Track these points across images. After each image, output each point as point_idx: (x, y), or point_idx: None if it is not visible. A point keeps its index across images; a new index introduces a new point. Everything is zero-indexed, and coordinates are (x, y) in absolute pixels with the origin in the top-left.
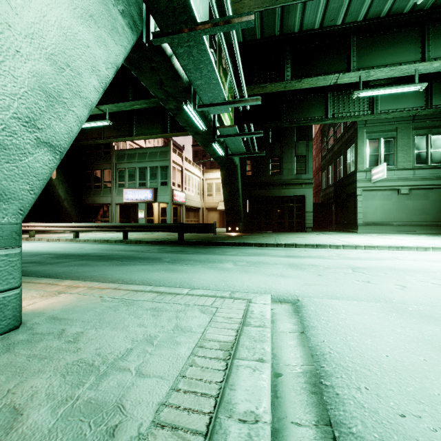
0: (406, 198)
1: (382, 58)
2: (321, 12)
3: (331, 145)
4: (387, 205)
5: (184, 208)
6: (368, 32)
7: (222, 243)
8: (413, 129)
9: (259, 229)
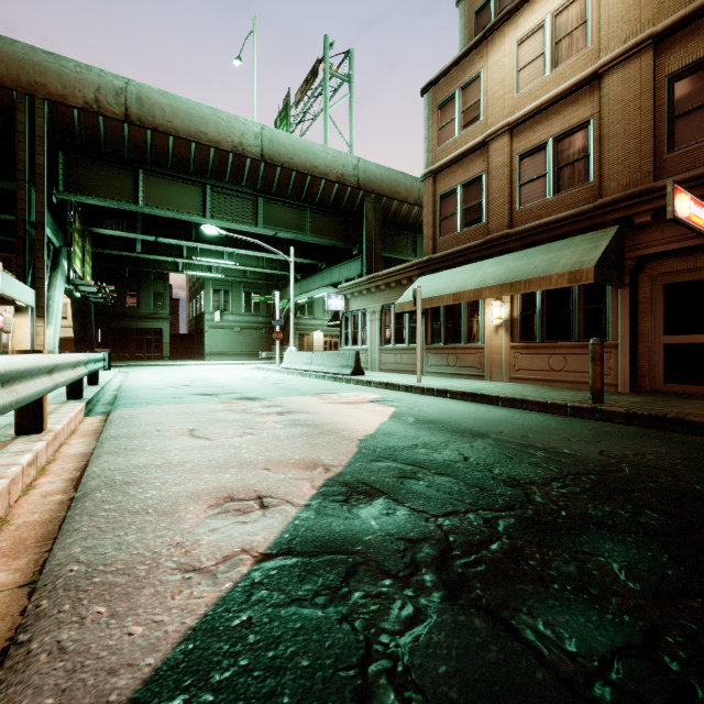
0: (239, 335)
1: (202, 254)
2: None
3: (195, 281)
4: (227, 340)
5: (1, 335)
6: None
7: None
8: (243, 287)
9: (115, 360)
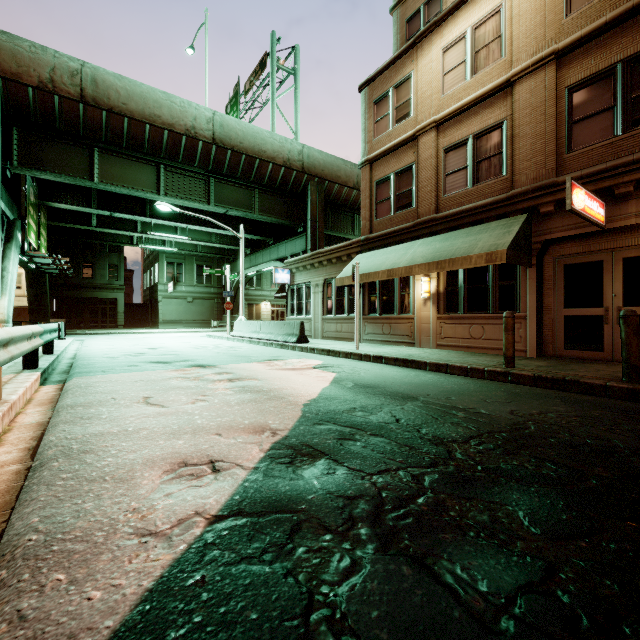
0: (192, 304)
1: (156, 228)
2: None
3: (149, 253)
4: (180, 309)
5: None
6: None
7: None
8: (195, 260)
9: (70, 328)
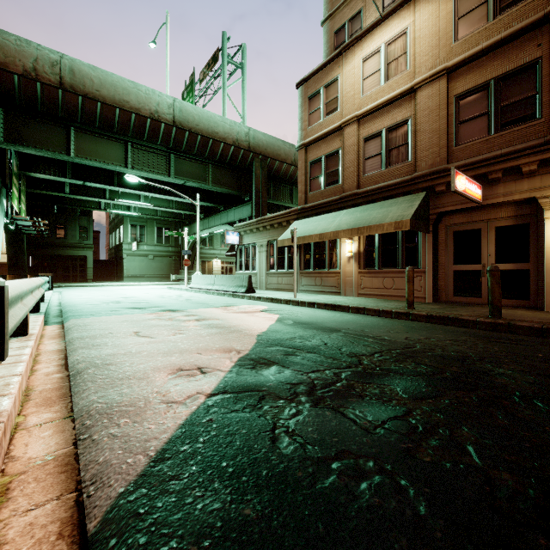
0: (152, 261)
1: (122, 196)
2: None
3: (114, 217)
4: (142, 265)
5: None
6: None
7: None
8: (156, 223)
9: None
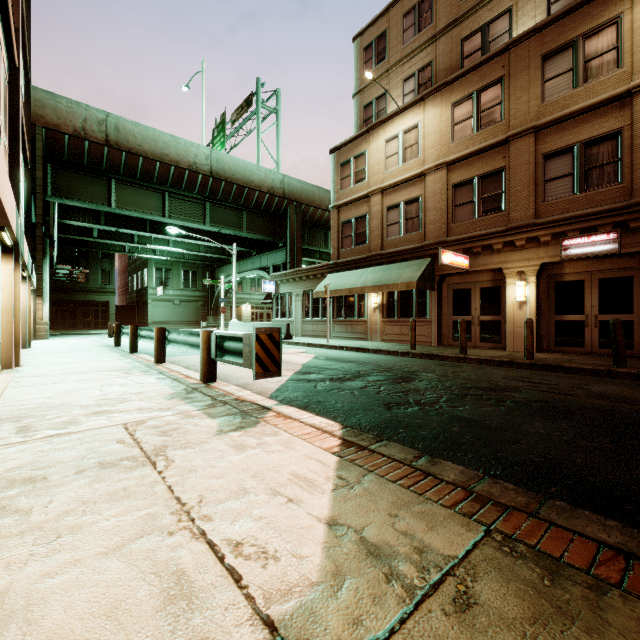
0: (178, 307)
1: (150, 239)
2: None
3: (135, 258)
4: (167, 311)
5: None
6: None
7: (50, 334)
8: (182, 266)
9: (63, 329)
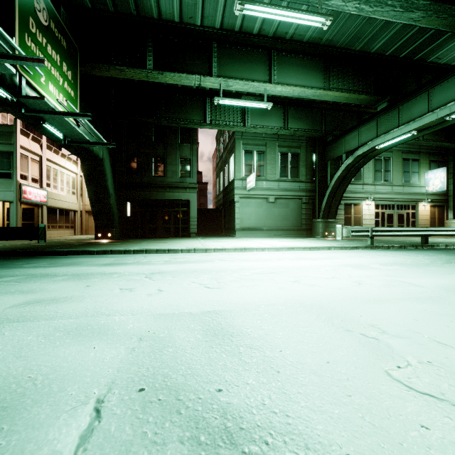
0: (273, 206)
1: (239, 71)
2: (177, 4)
3: (221, 153)
4: (259, 212)
5: (45, 210)
6: (227, 42)
7: (53, 252)
8: (278, 147)
9: (143, 235)
